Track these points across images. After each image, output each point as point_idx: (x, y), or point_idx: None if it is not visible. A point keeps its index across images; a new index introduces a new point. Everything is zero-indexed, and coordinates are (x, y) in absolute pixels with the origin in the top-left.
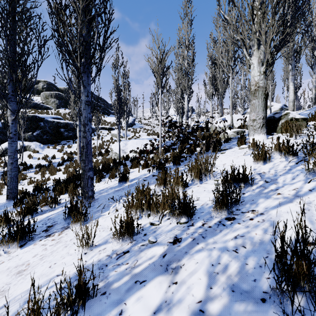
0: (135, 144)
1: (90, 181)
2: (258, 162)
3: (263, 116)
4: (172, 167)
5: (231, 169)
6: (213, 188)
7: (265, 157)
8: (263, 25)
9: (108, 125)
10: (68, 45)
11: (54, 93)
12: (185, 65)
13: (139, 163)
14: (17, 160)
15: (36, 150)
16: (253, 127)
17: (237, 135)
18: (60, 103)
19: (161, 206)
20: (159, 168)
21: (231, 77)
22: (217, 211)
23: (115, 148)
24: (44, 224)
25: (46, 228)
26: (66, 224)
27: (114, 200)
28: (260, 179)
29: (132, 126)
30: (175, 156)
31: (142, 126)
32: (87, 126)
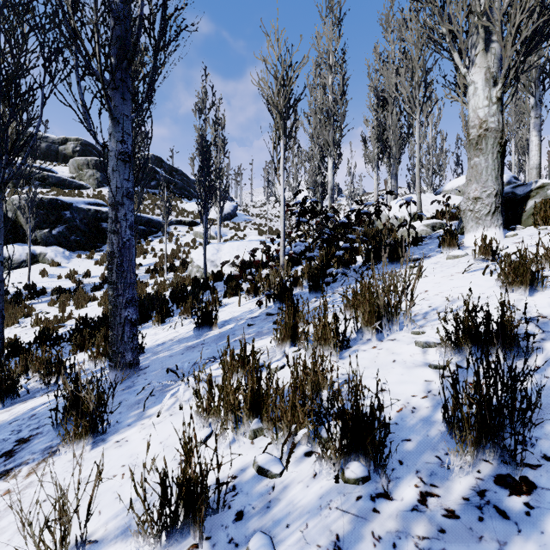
0: (234, 250)
1: (128, 329)
2: (515, 288)
3: (496, 191)
4: (306, 295)
5: (466, 308)
6: (415, 356)
7: (533, 277)
8: (496, 1)
9: (188, 216)
10: (73, 20)
11: (93, 159)
12: (329, 103)
13: (240, 288)
14: (1, 280)
15: (56, 261)
16: (473, 214)
17: (432, 232)
18: (103, 179)
19: (286, 414)
20: (281, 298)
21: (418, 121)
22: (468, 453)
23: (198, 257)
24: (16, 431)
25: (12, 445)
26: (57, 439)
27: (180, 373)
28: (542, 335)
29: (231, 218)
30: (314, 273)
31: (250, 219)
32: (121, 207)
